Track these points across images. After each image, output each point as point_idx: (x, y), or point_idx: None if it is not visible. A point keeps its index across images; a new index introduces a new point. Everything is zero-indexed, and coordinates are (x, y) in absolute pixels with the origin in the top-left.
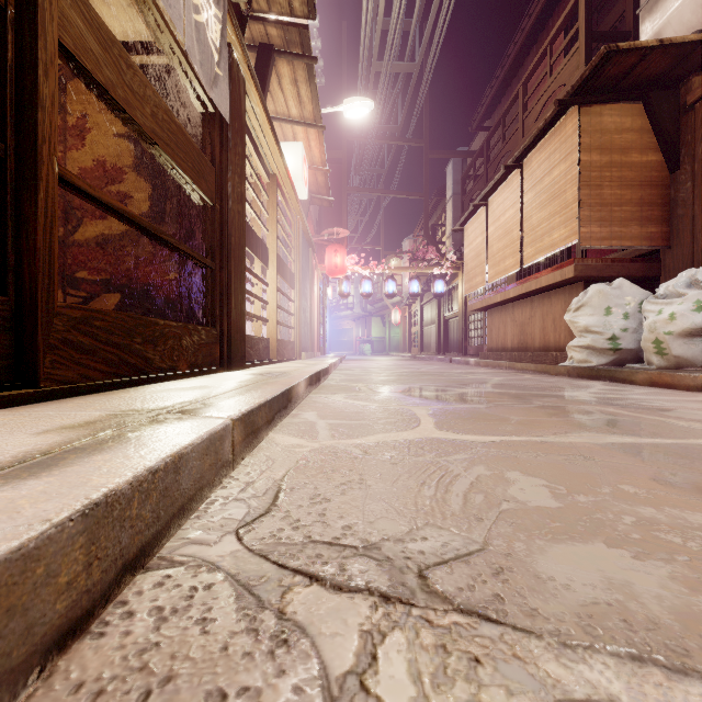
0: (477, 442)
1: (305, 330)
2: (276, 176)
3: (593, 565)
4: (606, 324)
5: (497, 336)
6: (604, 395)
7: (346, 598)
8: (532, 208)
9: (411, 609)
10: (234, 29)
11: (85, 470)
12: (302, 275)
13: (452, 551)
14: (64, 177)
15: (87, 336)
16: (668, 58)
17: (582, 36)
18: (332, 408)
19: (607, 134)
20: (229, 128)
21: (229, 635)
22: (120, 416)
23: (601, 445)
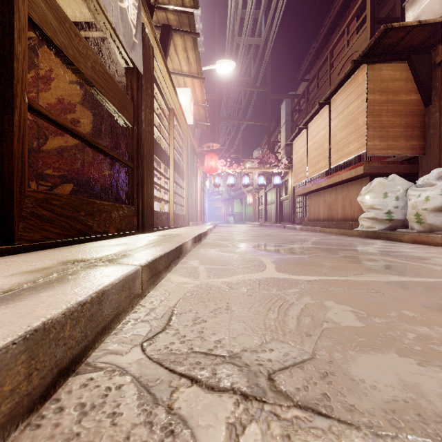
0: (304, 280)
1: (192, 208)
2: (173, 109)
3: (391, 370)
4: (384, 203)
5: (314, 211)
6: (384, 249)
7: (216, 396)
8: (336, 130)
9: (264, 405)
10: (145, 13)
11: (32, 303)
12: (190, 173)
13: (291, 359)
14: (32, 106)
15: (47, 210)
16: (424, 33)
17: (368, 20)
18: (209, 257)
19: (384, 82)
20: (143, 78)
21: (131, 427)
22: (65, 264)
23: (386, 283)
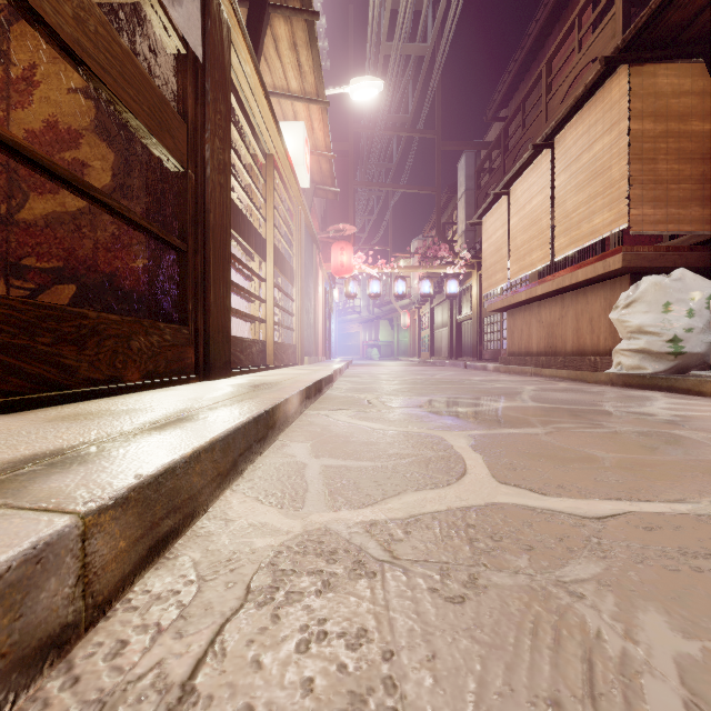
0: (586, 518)
1: (308, 333)
2: (274, 156)
3: None
4: (664, 323)
5: (520, 339)
6: (686, 412)
7: None
8: (566, 192)
9: None
10: None
11: None
12: (304, 273)
13: None
14: None
15: None
16: None
17: (620, 0)
18: (333, 435)
19: (662, 98)
20: (207, 77)
21: None
22: None
23: None
